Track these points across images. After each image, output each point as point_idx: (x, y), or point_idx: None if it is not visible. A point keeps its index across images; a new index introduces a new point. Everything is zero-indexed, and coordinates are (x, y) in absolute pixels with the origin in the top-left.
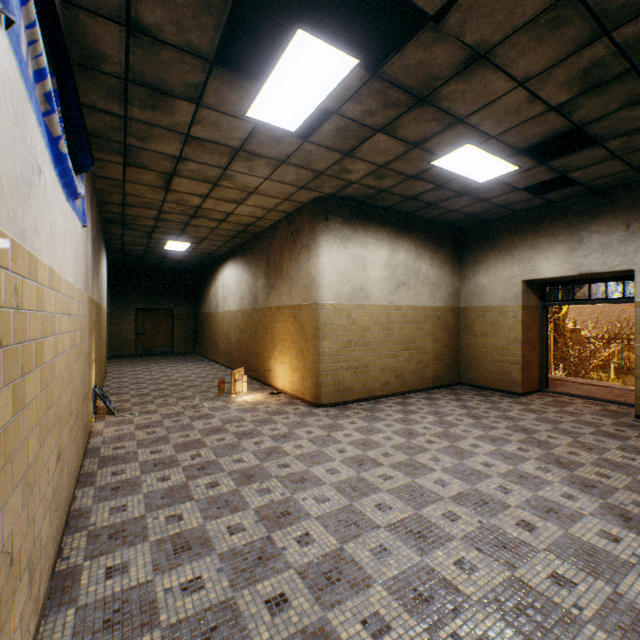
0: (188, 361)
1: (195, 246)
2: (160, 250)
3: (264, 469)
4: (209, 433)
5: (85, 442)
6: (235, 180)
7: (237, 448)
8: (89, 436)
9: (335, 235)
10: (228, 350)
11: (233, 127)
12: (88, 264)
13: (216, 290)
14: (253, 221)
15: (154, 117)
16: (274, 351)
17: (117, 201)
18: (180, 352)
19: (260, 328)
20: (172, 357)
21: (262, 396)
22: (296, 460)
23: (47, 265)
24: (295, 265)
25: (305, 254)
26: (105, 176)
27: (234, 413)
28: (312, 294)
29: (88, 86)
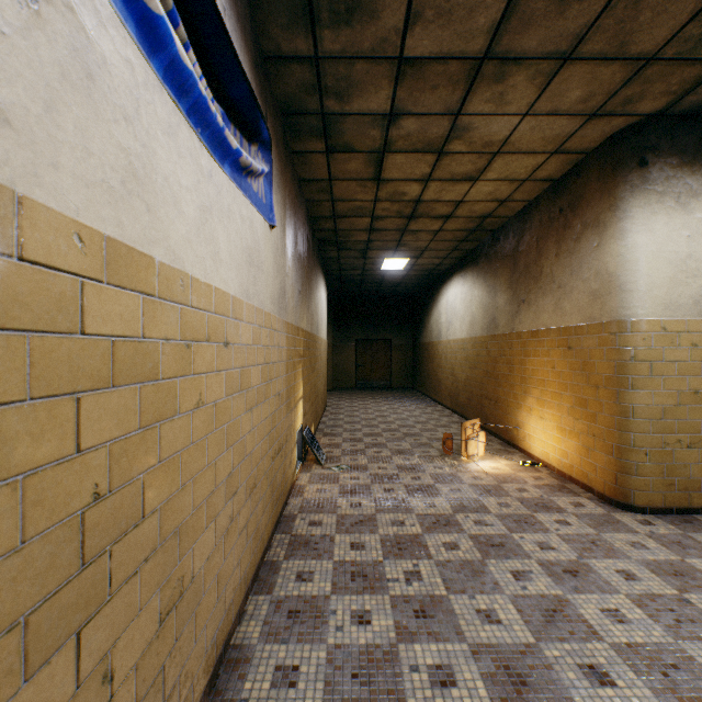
0: (406, 398)
1: (413, 262)
2: (376, 272)
3: (548, 668)
4: (432, 526)
5: (277, 509)
6: (470, 135)
7: (481, 577)
8: (288, 495)
9: (662, 191)
10: (453, 389)
11: (476, 1)
12: (285, 281)
13: (437, 315)
14: (492, 209)
15: (351, 39)
16: (525, 398)
17: (327, 213)
18: (398, 387)
19: (500, 363)
20: (389, 392)
21: (508, 466)
22: (623, 664)
23: (94, 231)
24: (567, 261)
25: (590, 238)
26: (310, 178)
27: (468, 492)
28: (608, 305)
29: (264, 13)
